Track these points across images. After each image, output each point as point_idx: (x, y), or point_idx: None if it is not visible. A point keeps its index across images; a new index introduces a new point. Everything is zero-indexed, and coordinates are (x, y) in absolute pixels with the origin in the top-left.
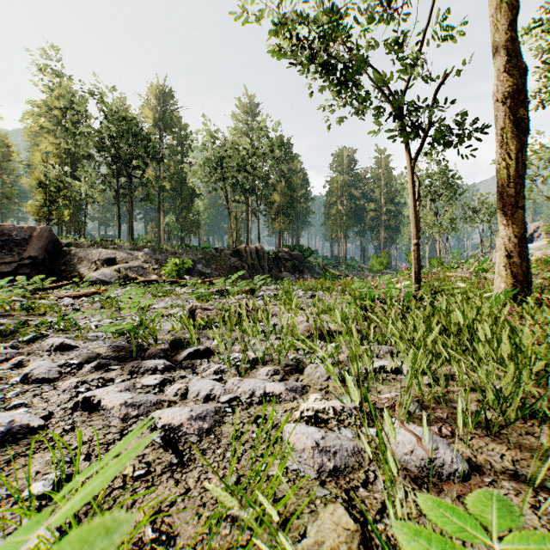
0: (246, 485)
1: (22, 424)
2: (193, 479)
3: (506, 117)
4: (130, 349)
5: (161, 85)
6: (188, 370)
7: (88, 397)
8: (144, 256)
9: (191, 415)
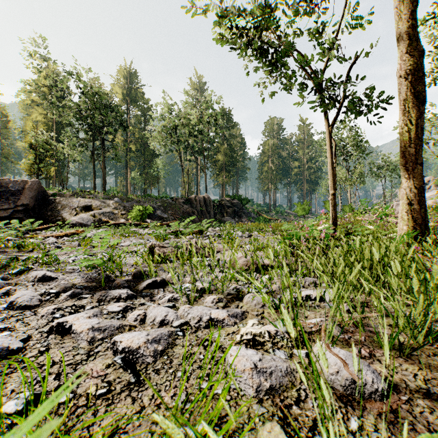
0: (193, 404)
1: (3, 346)
2: (148, 397)
3: (408, 90)
4: (100, 280)
5: (128, 67)
6: (147, 298)
7: (61, 322)
8: (114, 204)
9: (147, 339)
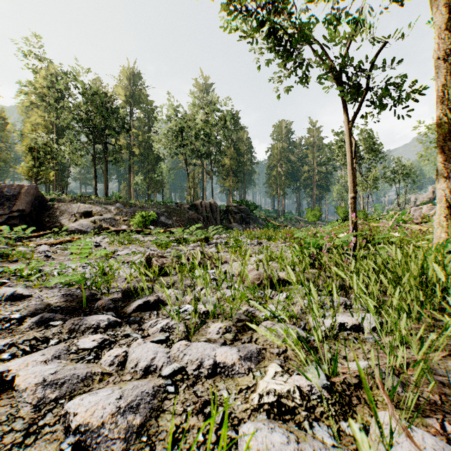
0: None
1: None
2: None
3: (448, 73)
4: (82, 299)
5: (132, 68)
6: (134, 326)
7: (1, 372)
8: (116, 209)
9: (118, 406)
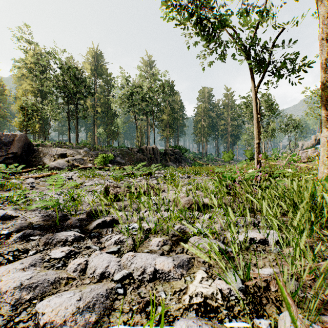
0: None
1: None
2: None
3: None
4: (56, 218)
5: (96, 49)
6: (94, 240)
7: None
8: (84, 152)
9: (77, 307)
